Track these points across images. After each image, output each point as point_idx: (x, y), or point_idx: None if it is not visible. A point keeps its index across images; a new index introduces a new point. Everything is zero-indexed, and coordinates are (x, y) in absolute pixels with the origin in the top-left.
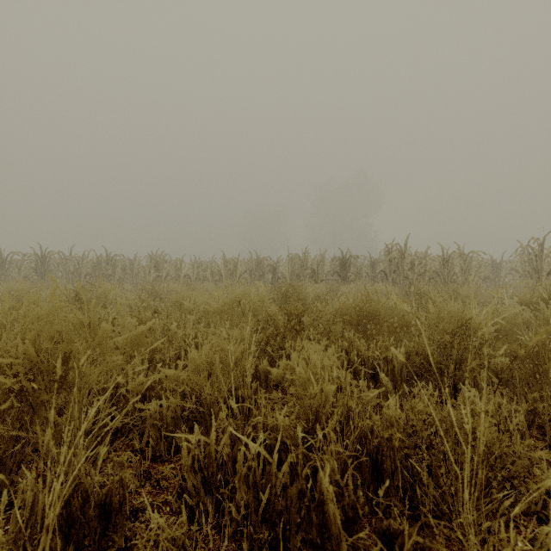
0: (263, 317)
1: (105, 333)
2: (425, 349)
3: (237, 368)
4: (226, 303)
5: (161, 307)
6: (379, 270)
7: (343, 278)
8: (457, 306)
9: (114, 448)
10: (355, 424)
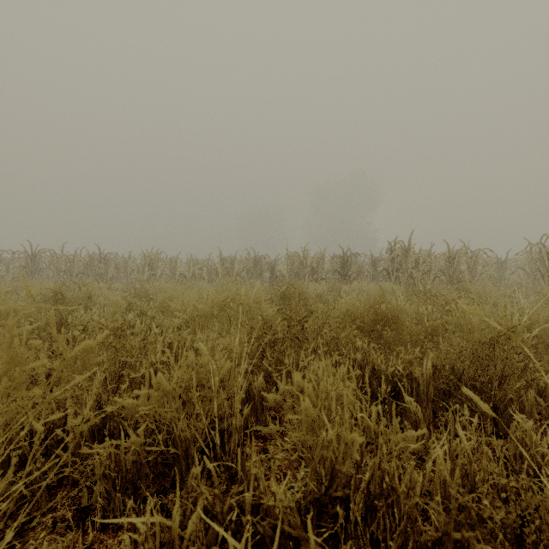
0: (257, 323)
1: (17, 356)
2: (456, 362)
3: (222, 393)
4: (217, 305)
5: (148, 308)
6: (380, 269)
7: (344, 277)
8: (489, 309)
9: (51, 509)
10: (393, 498)
